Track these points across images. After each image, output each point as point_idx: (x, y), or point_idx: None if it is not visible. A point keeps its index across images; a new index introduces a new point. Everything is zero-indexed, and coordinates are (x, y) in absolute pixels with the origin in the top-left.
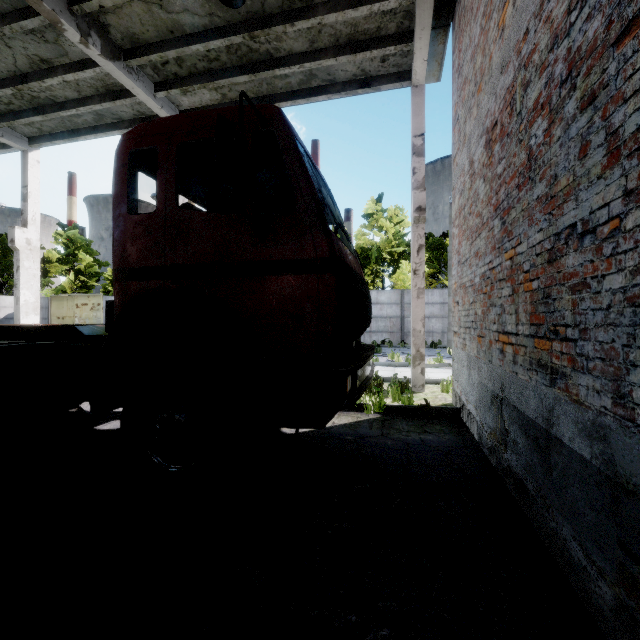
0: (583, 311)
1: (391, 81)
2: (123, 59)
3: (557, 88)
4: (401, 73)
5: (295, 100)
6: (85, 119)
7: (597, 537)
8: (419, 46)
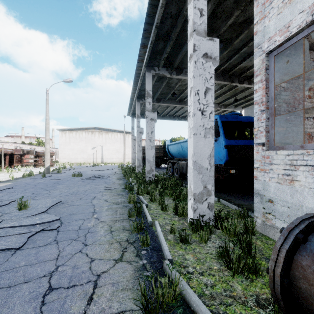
0: None
1: None
2: None
3: None
4: None
5: None
6: None
7: None
8: None
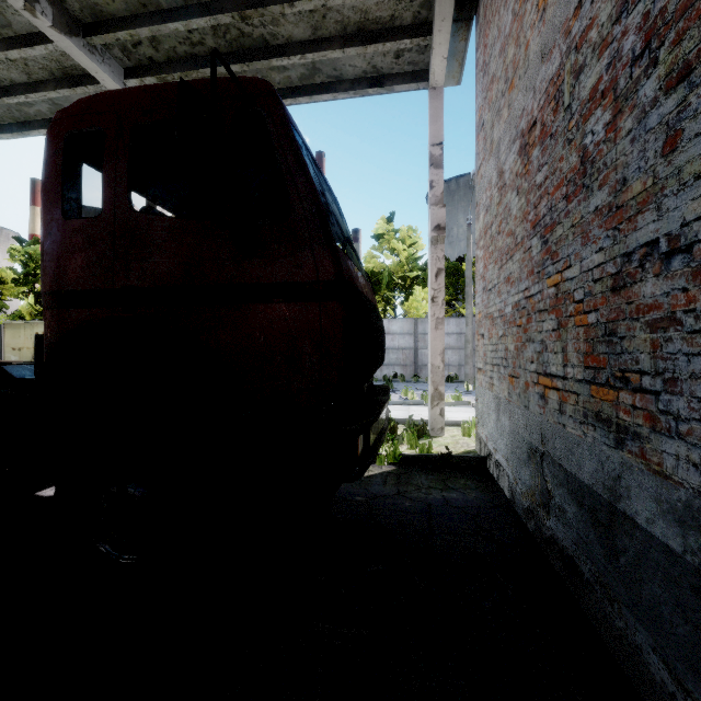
0: (670, 355)
1: (406, 81)
2: (83, 35)
3: (627, 67)
4: (417, 72)
5: (296, 98)
6: (38, 109)
7: (694, 660)
8: (438, 40)
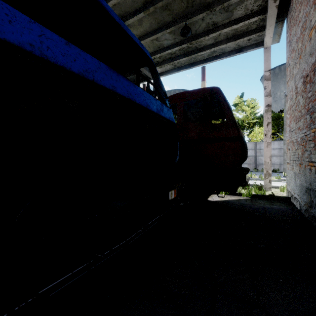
0: None
1: (253, 47)
2: None
3: None
4: (258, 43)
5: (206, 63)
6: None
7: None
8: (268, 32)
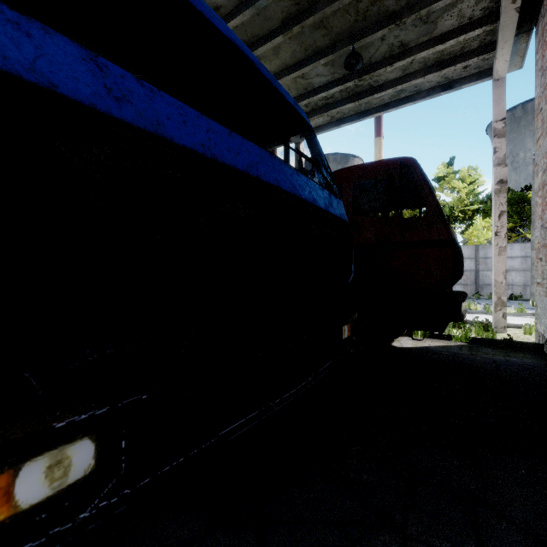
0: None
1: (472, 80)
2: None
3: None
4: (482, 72)
5: (386, 110)
6: None
7: None
8: (501, 53)
